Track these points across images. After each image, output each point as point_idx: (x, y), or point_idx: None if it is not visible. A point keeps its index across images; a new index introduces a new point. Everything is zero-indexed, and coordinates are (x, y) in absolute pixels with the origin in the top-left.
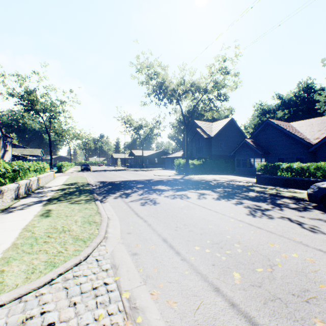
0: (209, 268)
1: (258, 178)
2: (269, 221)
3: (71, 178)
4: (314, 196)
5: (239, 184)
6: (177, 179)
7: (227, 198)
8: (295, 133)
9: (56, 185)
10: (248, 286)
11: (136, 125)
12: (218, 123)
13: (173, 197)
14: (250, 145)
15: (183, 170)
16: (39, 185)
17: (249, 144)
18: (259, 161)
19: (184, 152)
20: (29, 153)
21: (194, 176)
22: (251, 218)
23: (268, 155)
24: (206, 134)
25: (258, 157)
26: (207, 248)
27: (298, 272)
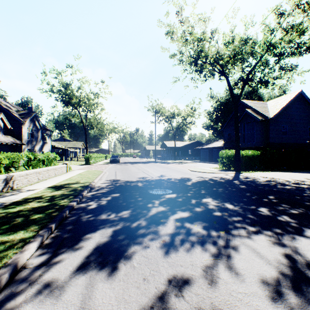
0: None
1: None
2: None
3: (85, 172)
4: None
5: None
6: (231, 180)
7: None
8: None
9: (41, 187)
10: None
11: (168, 113)
12: (276, 100)
13: None
14: None
15: (231, 165)
16: (13, 187)
17: None
18: None
19: (226, 141)
20: (72, 146)
21: (252, 174)
22: None
23: None
24: (260, 115)
25: None
26: None
27: None
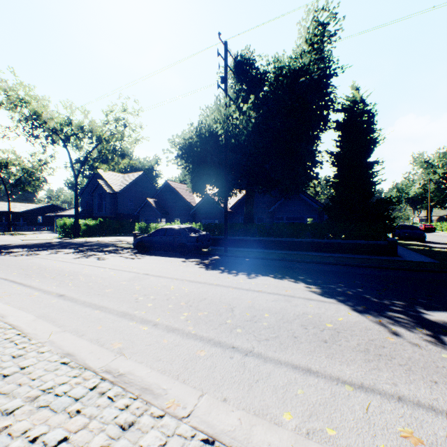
0: (1, 274)
1: (135, 236)
2: (82, 259)
3: None
4: (134, 245)
5: (116, 243)
6: (52, 242)
7: (80, 252)
8: (187, 196)
9: None
10: (17, 274)
11: None
12: (129, 175)
13: (19, 256)
14: (152, 205)
15: (70, 233)
16: None
17: (151, 204)
18: (160, 222)
19: (84, 209)
20: None
21: (83, 239)
22: (72, 259)
23: (168, 215)
24: (111, 188)
25: (159, 217)
26: (11, 270)
27: (53, 270)
